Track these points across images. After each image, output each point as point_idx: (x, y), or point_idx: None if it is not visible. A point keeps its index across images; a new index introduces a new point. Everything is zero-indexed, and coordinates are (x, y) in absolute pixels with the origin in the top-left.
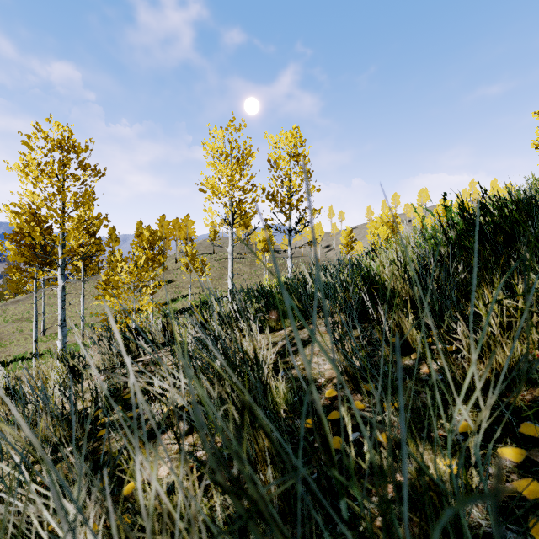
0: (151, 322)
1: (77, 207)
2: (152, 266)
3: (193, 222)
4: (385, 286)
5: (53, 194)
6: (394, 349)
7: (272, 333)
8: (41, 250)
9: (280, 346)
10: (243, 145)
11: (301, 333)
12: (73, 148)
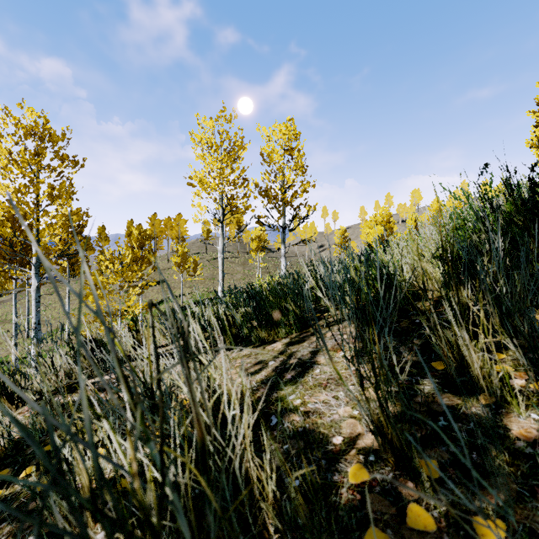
0: (87, 339)
1: (52, 200)
2: (141, 266)
3: (185, 221)
4: (424, 287)
5: (24, 185)
6: (444, 381)
7: (262, 346)
8: (11, 247)
9: (271, 369)
10: (234, 136)
11: (299, 349)
12: (49, 137)
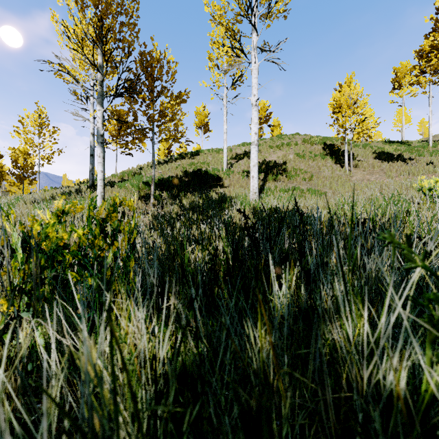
0: None
1: None
2: None
3: None
4: None
5: None
6: None
7: None
8: None
9: None
10: None
11: None
12: None
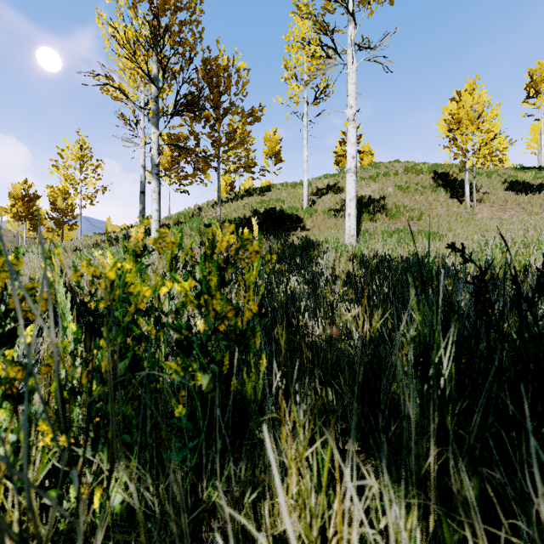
0: None
1: None
2: None
3: None
4: None
5: None
6: None
7: None
8: None
9: None
10: (33, 194)
11: None
12: None
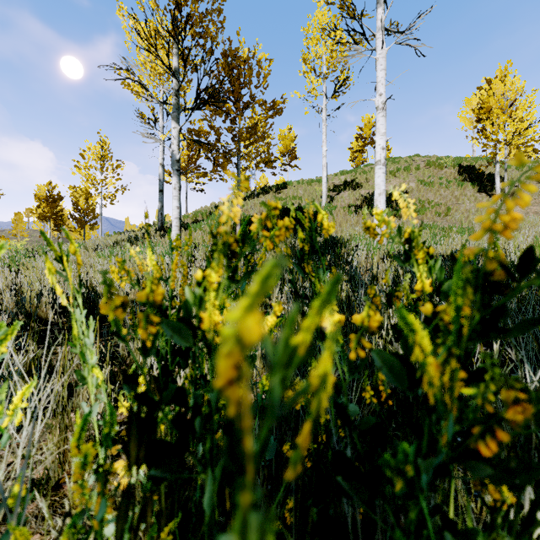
0: None
1: None
2: None
3: None
4: None
5: None
6: None
7: None
8: None
9: None
10: (57, 195)
11: None
12: None
